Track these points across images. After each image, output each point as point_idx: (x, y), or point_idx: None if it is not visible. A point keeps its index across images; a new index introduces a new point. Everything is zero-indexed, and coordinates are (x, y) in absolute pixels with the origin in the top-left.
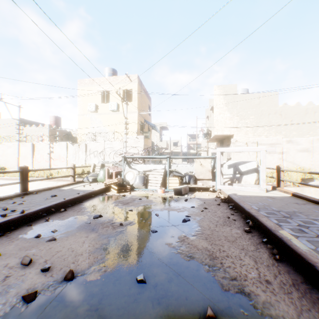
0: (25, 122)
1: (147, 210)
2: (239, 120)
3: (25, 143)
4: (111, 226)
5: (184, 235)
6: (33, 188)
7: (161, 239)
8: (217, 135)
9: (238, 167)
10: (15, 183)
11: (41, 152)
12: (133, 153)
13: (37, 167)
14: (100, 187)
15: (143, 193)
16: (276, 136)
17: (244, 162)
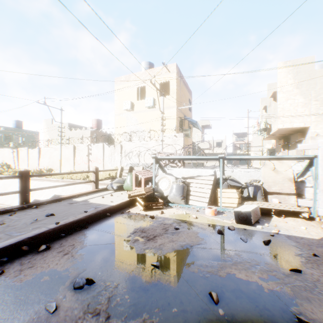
0: (71, 126)
1: (190, 268)
2: (319, 105)
3: (68, 146)
4: None
5: None
6: (69, 190)
7: None
8: (281, 129)
9: None
10: (10, 192)
11: (80, 154)
12: (169, 153)
13: (77, 169)
14: (122, 200)
15: (182, 212)
16: None
17: None
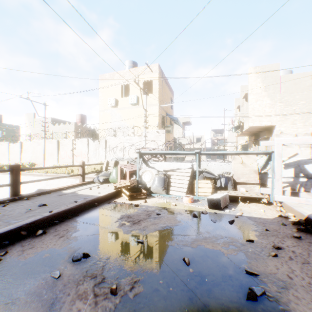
0: (55, 121)
1: (168, 243)
2: (284, 107)
3: (51, 140)
4: (94, 292)
5: None
6: (54, 184)
7: None
8: (252, 127)
9: (302, 167)
10: (1, 185)
11: (65, 149)
12: (152, 148)
13: (61, 163)
14: (109, 191)
15: (163, 201)
16: None
17: None
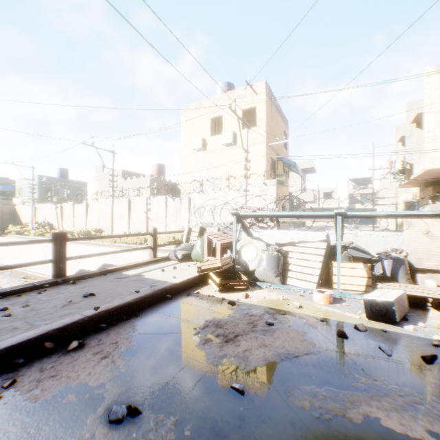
0: (126, 174)
1: (296, 400)
2: None
3: (121, 199)
4: None
5: None
6: (122, 258)
7: None
8: (429, 171)
9: None
10: (41, 262)
11: (137, 211)
12: (256, 208)
13: (133, 230)
14: (189, 275)
15: (277, 297)
16: None
17: None
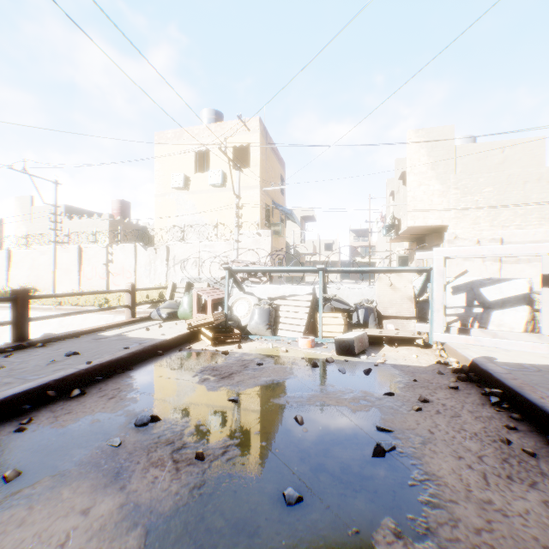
0: (72, 211)
1: (275, 401)
2: (461, 196)
3: (67, 247)
4: (173, 459)
5: (392, 526)
6: (74, 325)
7: (318, 545)
8: (412, 228)
9: (477, 291)
10: None
11: (92, 262)
12: (249, 261)
13: (86, 287)
14: (179, 332)
15: (268, 346)
16: (540, 226)
17: (495, 281)
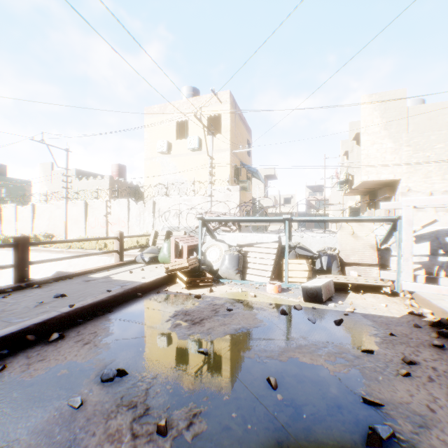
0: (81, 174)
1: (245, 354)
2: (412, 152)
3: (76, 202)
4: (132, 431)
5: None
6: (80, 265)
7: None
8: (365, 182)
9: (442, 240)
10: (1, 267)
11: (95, 214)
12: (220, 212)
13: (90, 234)
14: (158, 275)
15: (237, 290)
16: None
17: None
